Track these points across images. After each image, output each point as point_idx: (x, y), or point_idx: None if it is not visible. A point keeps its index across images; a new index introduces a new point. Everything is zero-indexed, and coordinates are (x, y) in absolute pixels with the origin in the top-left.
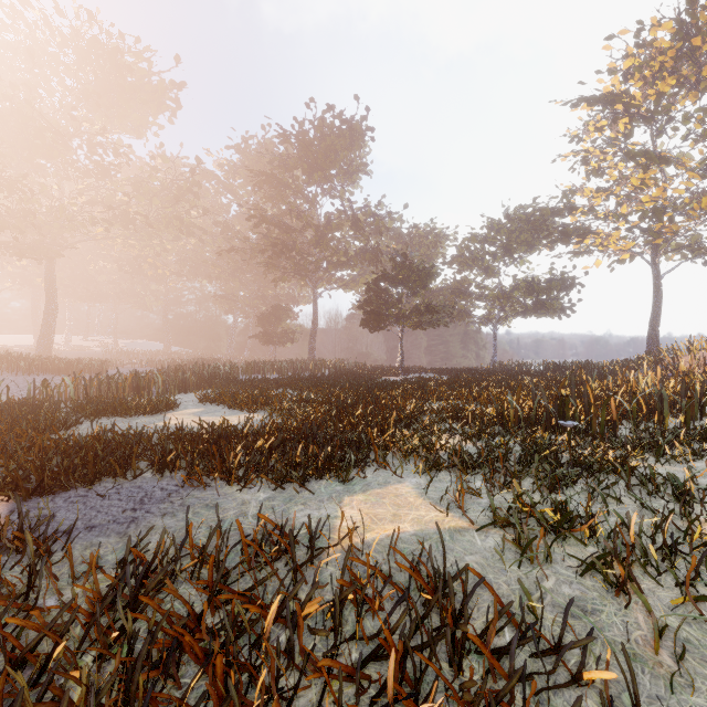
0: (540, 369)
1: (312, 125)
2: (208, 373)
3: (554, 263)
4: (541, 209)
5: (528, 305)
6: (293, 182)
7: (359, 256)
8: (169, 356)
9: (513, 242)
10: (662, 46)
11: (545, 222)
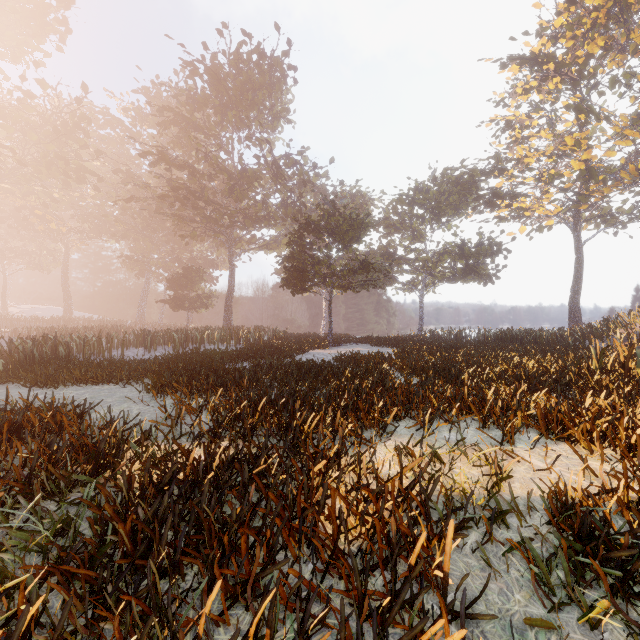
0: (478, 337)
1: (225, 56)
2: (32, 352)
3: (481, 227)
4: (471, 170)
5: (458, 269)
6: (204, 125)
7: (281, 214)
8: (63, 323)
9: (442, 204)
10: (593, 4)
11: (475, 183)
